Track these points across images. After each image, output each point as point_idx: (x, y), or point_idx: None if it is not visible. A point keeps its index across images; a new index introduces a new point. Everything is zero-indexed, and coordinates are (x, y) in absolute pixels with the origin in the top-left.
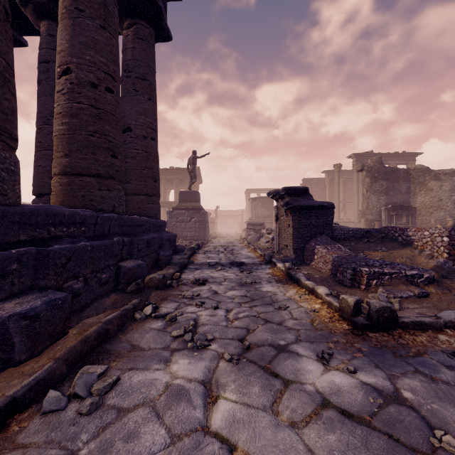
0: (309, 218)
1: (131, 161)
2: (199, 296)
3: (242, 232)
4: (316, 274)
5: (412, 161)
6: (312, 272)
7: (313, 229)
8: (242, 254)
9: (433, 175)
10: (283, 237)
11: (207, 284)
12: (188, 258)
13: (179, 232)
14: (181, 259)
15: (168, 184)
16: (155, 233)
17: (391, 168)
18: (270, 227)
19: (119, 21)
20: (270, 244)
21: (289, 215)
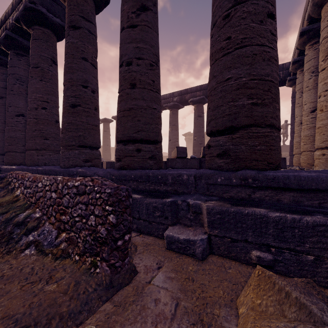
0: None
1: None
2: None
3: None
4: None
5: None
6: None
7: None
8: None
9: None
10: None
11: None
12: None
13: None
14: None
15: None
16: None
17: None
18: None
19: (292, 84)
20: None
21: None
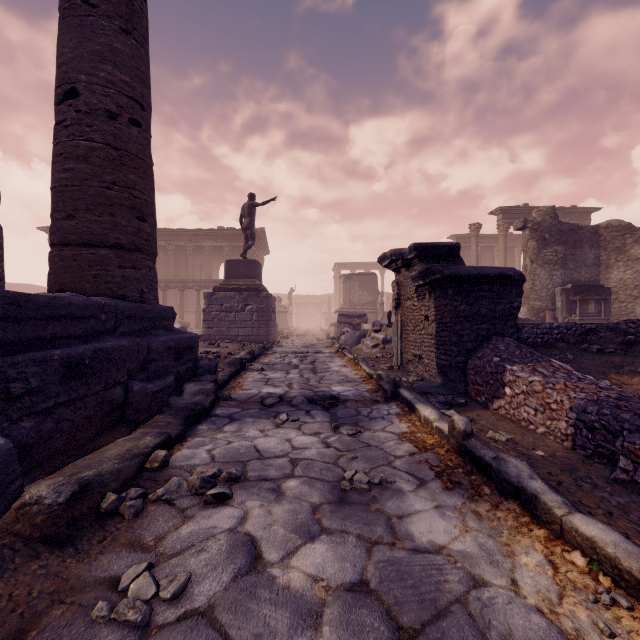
0: (475, 302)
1: (76, 167)
2: (181, 595)
3: (330, 328)
4: (528, 441)
5: (586, 221)
6: (512, 434)
7: (483, 326)
8: (332, 371)
9: (639, 236)
10: (411, 339)
11: (236, 497)
12: (224, 384)
13: (225, 329)
14: (196, 396)
15: (216, 254)
16: (129, 336)
17: (570, 224)
18: (373, 319)
19: None
20: (381, 351)
21: (428, 296)
